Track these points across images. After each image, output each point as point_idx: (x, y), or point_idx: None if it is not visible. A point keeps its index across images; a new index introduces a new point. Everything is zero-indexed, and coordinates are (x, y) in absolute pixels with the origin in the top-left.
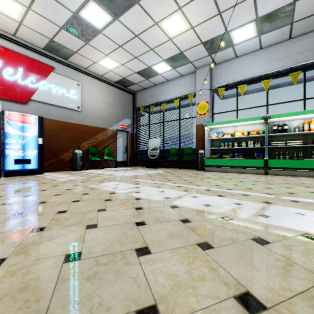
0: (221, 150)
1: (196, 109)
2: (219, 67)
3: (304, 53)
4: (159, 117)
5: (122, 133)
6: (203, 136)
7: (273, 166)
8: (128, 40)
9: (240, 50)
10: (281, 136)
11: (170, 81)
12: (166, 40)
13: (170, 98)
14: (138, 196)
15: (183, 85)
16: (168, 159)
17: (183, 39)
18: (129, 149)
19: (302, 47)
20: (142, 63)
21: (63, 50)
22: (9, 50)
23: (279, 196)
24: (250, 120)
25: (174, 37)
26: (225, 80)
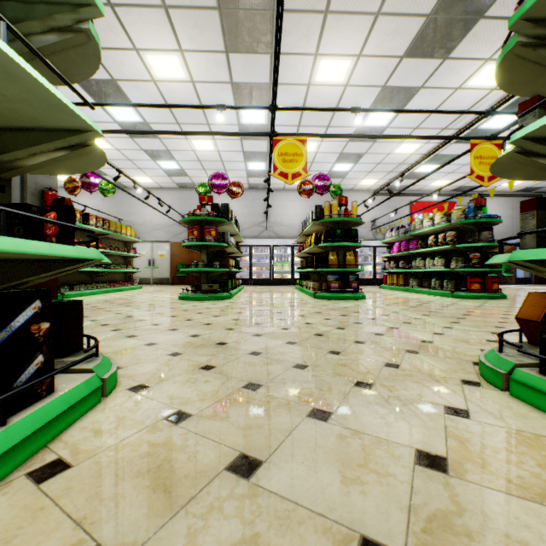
0: None
1: None
2: None
3: None
4: None
5: None
6: None
7: None
8: None
9: None
10: None
11: None
12: None
13: None
14: None
15: None
16: None
17: None
18: None
19: None
20: None
21: (466, 188)
22: (430, 202)
23: None
24: None
25: None
26: None
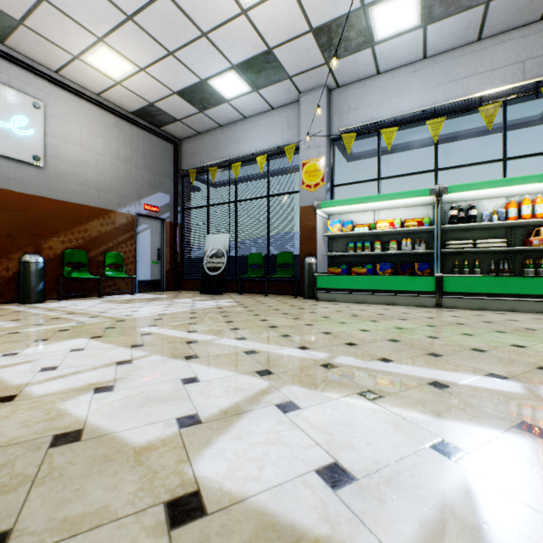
0: (348, 258)
1: (300, 176)
2: (344, 94)
3: (505, 69)
4: (228, 190)
5: (150, 222)
6: (314, 229)
7: (452, 289)
8: (147, 3)
9: (386, 58)
10: (464, 230)
11: (248, 118)
12: (234, 13)
13: (250, 152)
14: (78, 420)
15: (275, 128)
16: (245, 275)
17: (272, 16)
18: (167, 256)
19: (502, 57)
20: (186, 70)
21: None
22: None
23: (534, 387)
24: (408, 197)
25: (253, 5)
26: (357, 119)
